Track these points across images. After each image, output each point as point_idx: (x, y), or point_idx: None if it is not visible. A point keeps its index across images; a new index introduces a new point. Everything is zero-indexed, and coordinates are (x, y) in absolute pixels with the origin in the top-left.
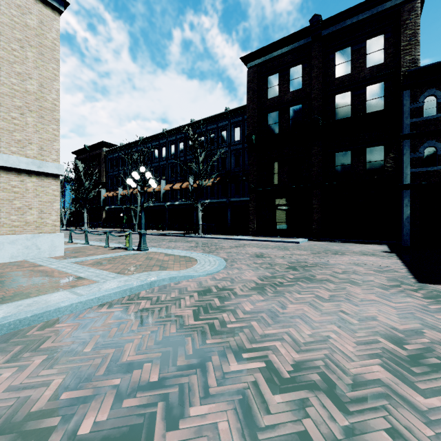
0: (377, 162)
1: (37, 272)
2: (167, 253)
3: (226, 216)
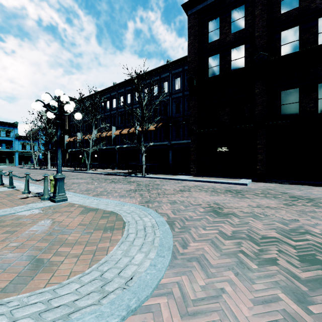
0: None
1: None
2: (89, 207)
3: (167, 157)
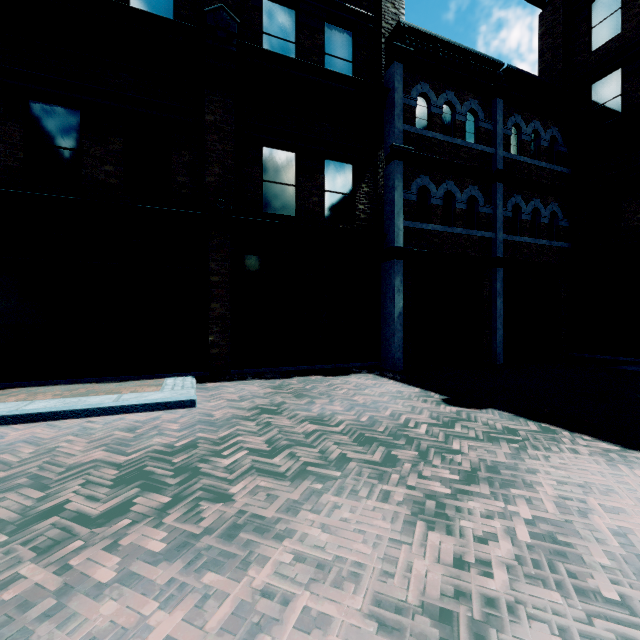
0: (343, 195)
1: None
2: None
3: None
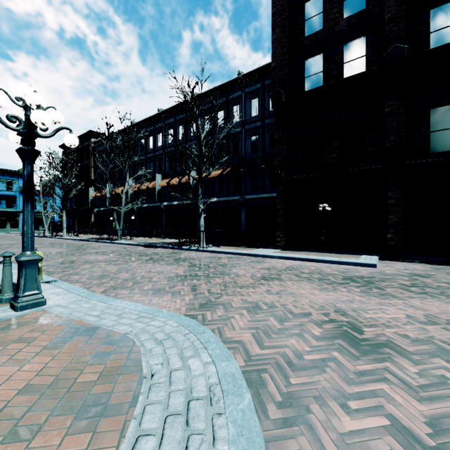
0: None
1: None
2: (80, 322)
3: (239, 220)
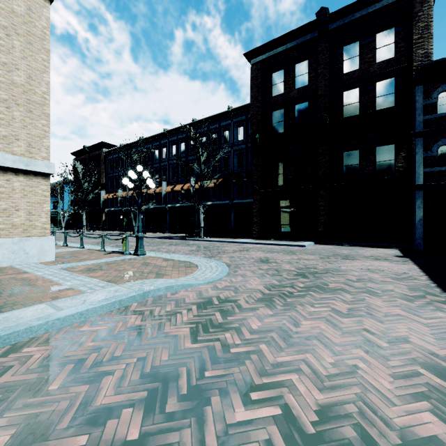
0: (388, 161)
1: (20, 280)
2: (166, 258)
3: (229, 219)
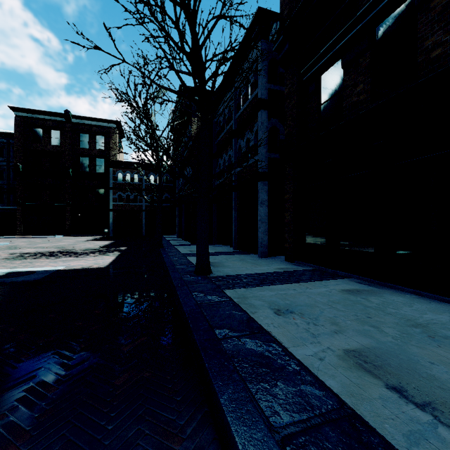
0: (101, 196)
1: None
2: None
3: None
